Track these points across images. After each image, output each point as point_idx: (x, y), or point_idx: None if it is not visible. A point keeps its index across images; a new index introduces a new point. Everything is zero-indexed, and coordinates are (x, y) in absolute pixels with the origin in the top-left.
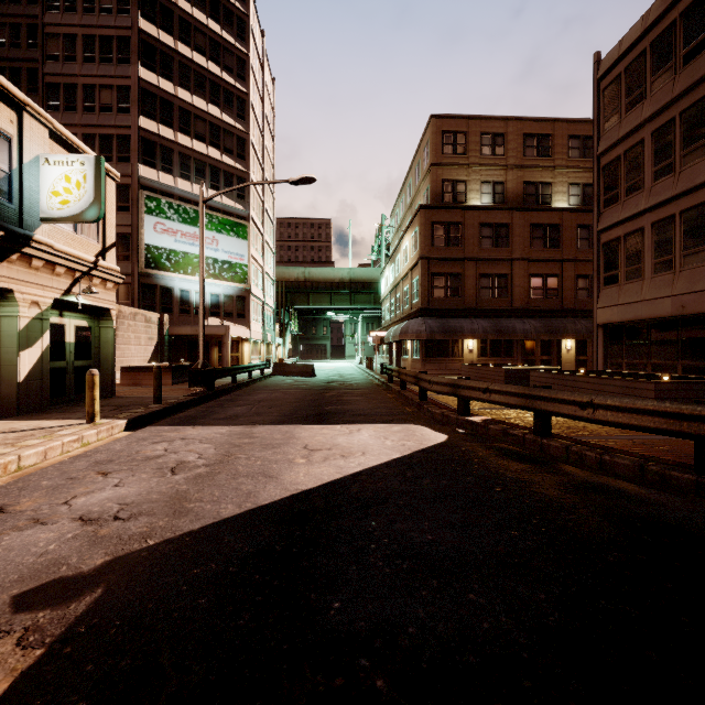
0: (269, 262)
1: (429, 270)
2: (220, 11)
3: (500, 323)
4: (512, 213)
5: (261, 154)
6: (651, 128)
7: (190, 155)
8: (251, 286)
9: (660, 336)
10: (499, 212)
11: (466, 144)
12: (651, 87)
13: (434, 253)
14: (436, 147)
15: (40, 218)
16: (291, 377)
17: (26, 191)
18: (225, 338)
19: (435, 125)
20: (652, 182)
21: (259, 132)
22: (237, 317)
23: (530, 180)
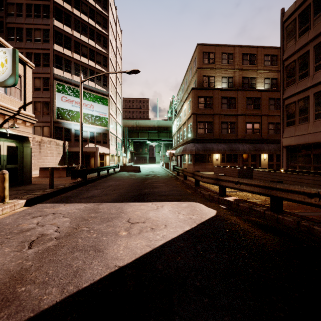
0: (119, 117)
1: (196, 120)
2: None
3: (231, 146)
4: (237, 92)
5: (115, 65)
6: (313, 44)
7: (79, 64)
8: (110, 128)
9: (318, 152)
10: (231, 91)
11: (214, 58)
12: (313, 23)
13: (199, 111)
14: (200, 59)
15: None
16: (128, 172)
17: None
18: (96, 153)
19: (199, 48)
20: (314, 72)
21: (114, 55)
22: (103, 143)
23: (245, 76)
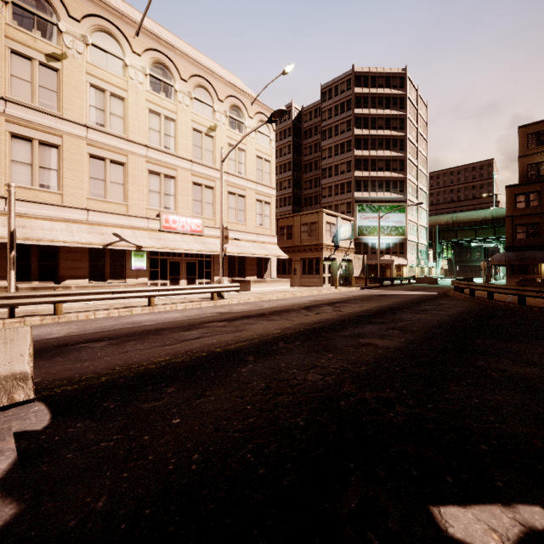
0: (422, 217)
1: (512, 223)
2: (390, 102)
3: None
4: None
5: (415, 158)
6: None
7: (375, 180)
8: (408, 236)
9: None
10: None
11: None
12: None
13: (516, 213)
14: (522, 145)
15: (340, 240)
16: (424, 284)
17: (338, 235)
18: (391, 265)
19: (521, 132)
20: None
21: (414, 147)
22: (399, 254)
23: None
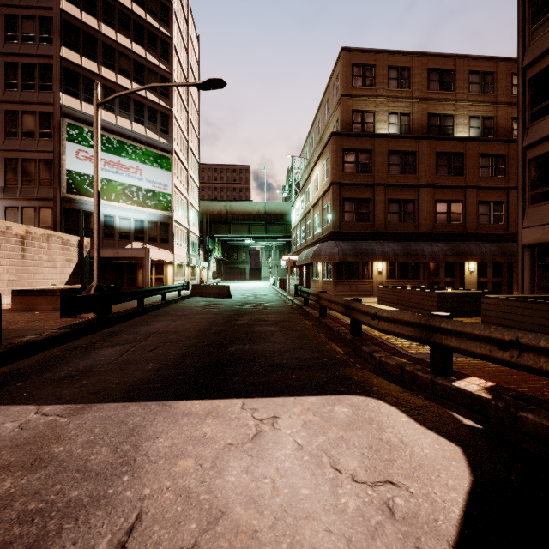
0: (194, 195)
1: (340, 195)
2: None
3: (409, 246)
4: (419, 141)
5: (186, 98)
6: None
7: (114, 89)
8: (175, 214)
9: None
10: (407, 140)
11: (374, 77)
12: None
13: (345, 179)
14: (346, 78)
15: None
16: (207, 298)
17: None
18: (145, 261)
19: (345, 57)
20: None
21: (183, 77)
22: (161, 242)
23: (434, 112)
